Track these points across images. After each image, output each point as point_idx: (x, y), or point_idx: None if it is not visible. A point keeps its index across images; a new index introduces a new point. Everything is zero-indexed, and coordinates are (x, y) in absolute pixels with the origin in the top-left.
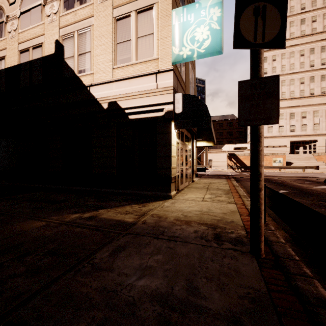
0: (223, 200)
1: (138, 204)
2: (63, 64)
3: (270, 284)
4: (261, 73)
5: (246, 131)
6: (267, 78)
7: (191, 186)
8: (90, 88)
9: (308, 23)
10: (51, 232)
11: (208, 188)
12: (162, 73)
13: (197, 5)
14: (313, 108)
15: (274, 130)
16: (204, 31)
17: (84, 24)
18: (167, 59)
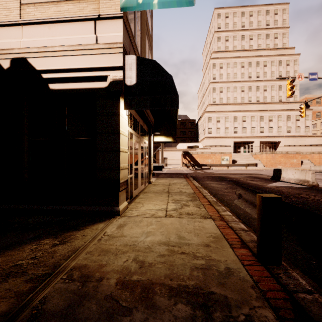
0: (193, 213)
1: (56, 234)
2: None
3: None
4: None
5: (198, 131)
6: None
7: (148, 190)
8: None
9: (247, 40)
10: None
11: (168, 191)
12: (104, 20)
13: None
14: (251, 114)
15: (221, 131)
16: None
17: None
18: (114, 1)
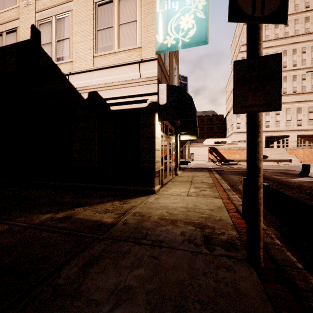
0: (208, 195)
1: (119, 200)
2: (40, 51)
3: (279, 309)
4: (260, 51)
5: (226, 126)
6: (267, 57)
7: (175, 180)
8: (69, 77)
9: (282, 27)
10: (11, 239)
11: (191, 181)
12: (145, 62)
13: None
14: (286, 106)
15: None
16: (188, 20)
17: (63, 8)
18: (151, 48)
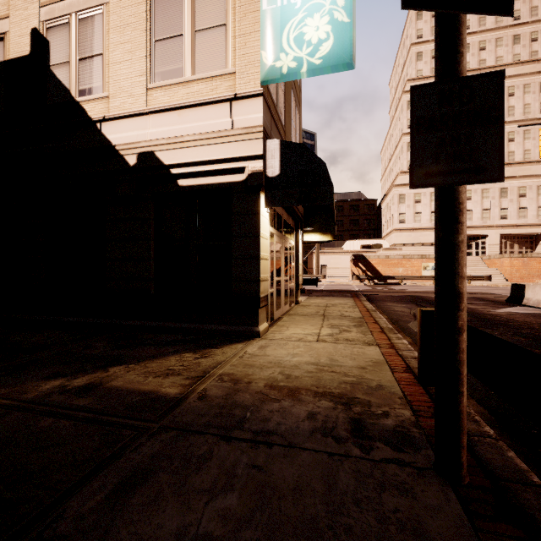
0: (354, 340)
1: (194, 350)
2: (48, 77)
3: None
4: (461, 68)
5: (381, 219)
6: (477, 78)
7: (294, 312)
8: (102, 126)
9: (474, 52)
10: None
11: (324, 315)
12: (242, 100)
13: None
14: (481, 185)
15: (423, 218)
16: (320, 25)
17: None
18: (252, 75)
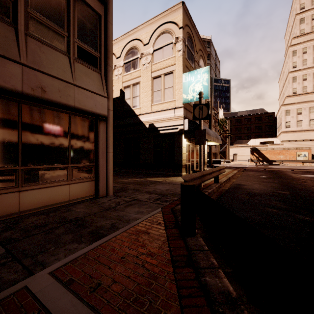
0: None
1: (164, 177)
2: (124, 102)
3: None
4: (201, 128)
5: (276, 125)
6: (203, 130)
7: None
8: (139, 116)
9: None
10: (132, 181)
11: None
12: (177, 109)
13: (196, 72)
14: None
15: (304, 124)
16: (199, 86)
17: (136, 80)
18: (180, 101)
